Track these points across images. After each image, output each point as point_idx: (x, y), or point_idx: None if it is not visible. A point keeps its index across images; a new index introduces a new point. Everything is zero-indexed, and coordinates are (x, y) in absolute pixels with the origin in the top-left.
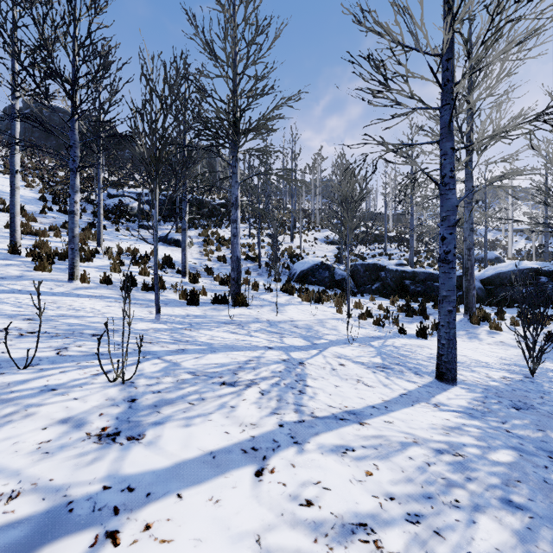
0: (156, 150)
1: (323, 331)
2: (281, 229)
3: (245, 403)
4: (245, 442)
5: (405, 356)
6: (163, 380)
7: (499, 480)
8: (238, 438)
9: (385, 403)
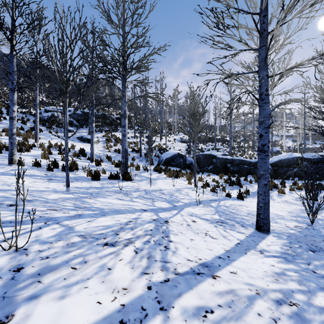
0: (67, 74)
1: (180, 196)
2: (154, 133)
3: (121, 264)
4: (115, 314)
5: (233, 213)
6: (55, 245)
7: None
8: (108, 309)
9: (227, 252)
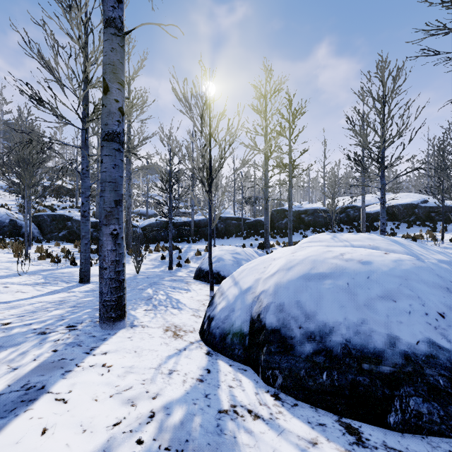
0: None
1: None
2: None
3: None
4: None
5: (66, 276)
6: None
7: (76, 304)
8: None
9: (34, 296)
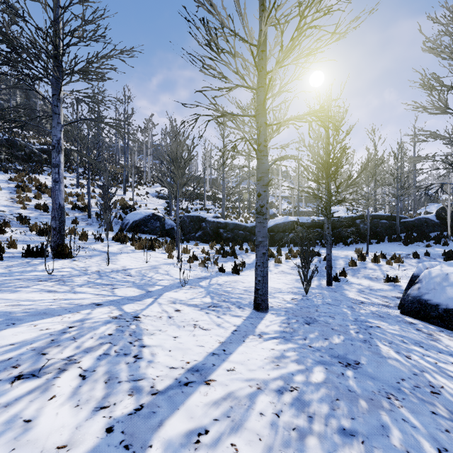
0: None
1: (157, 277)
2: (113, 182)
3: (53, 405)
4: None
5: (228, 292)
6: None
7: (328, 406)
8: None
9: (222, 345)
